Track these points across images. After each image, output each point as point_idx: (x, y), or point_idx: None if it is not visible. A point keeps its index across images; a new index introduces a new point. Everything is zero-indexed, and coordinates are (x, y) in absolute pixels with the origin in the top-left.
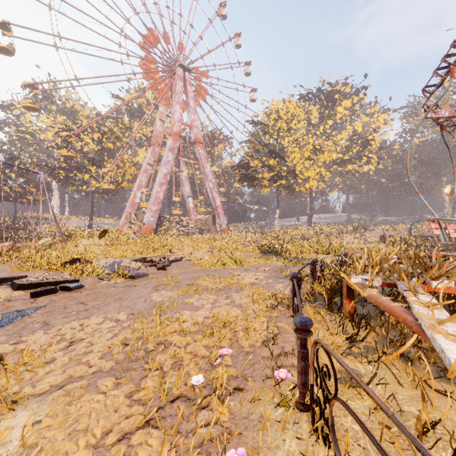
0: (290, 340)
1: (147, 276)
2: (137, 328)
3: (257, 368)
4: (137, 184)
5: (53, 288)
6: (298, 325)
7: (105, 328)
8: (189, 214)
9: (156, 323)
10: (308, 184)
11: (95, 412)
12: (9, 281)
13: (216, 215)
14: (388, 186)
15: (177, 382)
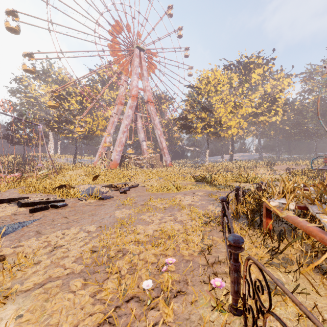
0: (221, 251)
1: (113, 198)
2: (103, 238)
3: (196, 274)
4: (106, 132)
5: (45, 206)
6: (232, 242)
7: (79, 237)
8: (143, 153)
9: (117, 234)
10: (230, 131)
11: (66, 309)
12: (16, 201)
13: (162, 154)
14: (291, 132)
15: (132, 285)
